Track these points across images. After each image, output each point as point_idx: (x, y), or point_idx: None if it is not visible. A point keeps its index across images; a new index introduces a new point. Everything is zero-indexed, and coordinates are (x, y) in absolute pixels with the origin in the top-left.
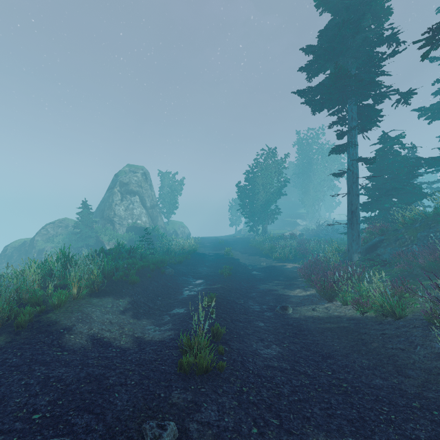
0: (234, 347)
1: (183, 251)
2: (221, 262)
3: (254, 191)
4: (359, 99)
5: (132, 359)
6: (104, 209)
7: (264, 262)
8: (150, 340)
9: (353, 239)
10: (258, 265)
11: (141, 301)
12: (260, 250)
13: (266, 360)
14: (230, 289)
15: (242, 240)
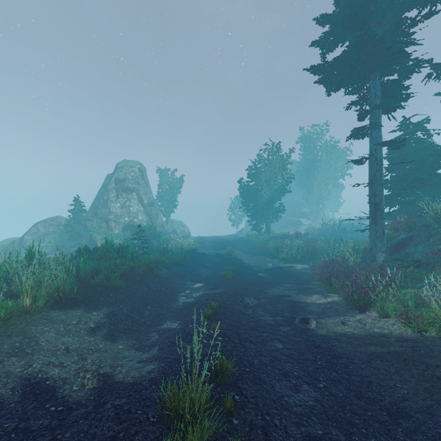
0: (247, 393)
1: (181, 250)
2: (223, 262)
3: (257, 188)
4: (384, 72)
5: (70, 438)
6: (99, 206)
7: (270, 262)
8: (120, 381)
9: (376, 236)
10: (263, 266)
11: (124, 312)
12: (265, 250)
13: (302, 421)
14: (235, 295)
15: (244, 239)
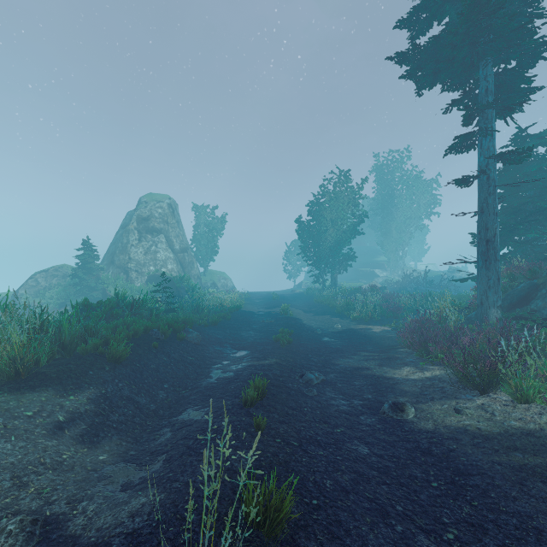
0: None
1: (221, 308)
2: (276, 323)
3: (320, 229)
4: (500, 57)
5: None
6: (116, 252)
7: (338, 323)
8: (73, 535)
9: (488, 285)
10: (329, 328)
11: (124, 394)
12: (331, 308)
13: None
14: (292, 367)
15: (303, 295)
